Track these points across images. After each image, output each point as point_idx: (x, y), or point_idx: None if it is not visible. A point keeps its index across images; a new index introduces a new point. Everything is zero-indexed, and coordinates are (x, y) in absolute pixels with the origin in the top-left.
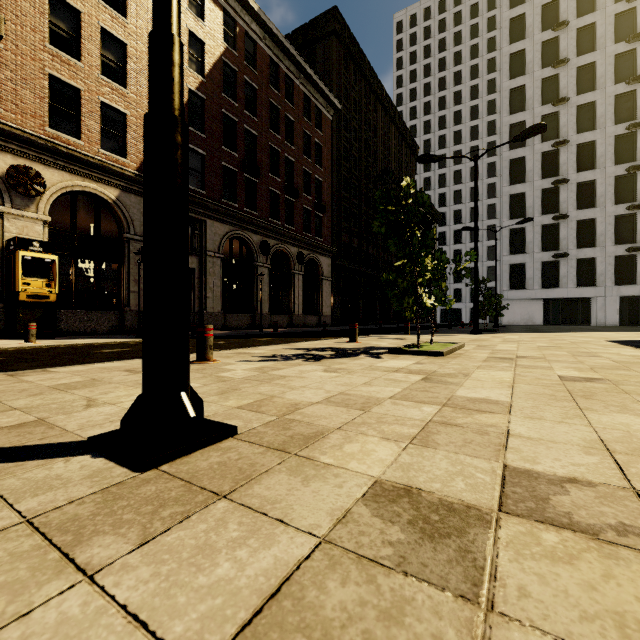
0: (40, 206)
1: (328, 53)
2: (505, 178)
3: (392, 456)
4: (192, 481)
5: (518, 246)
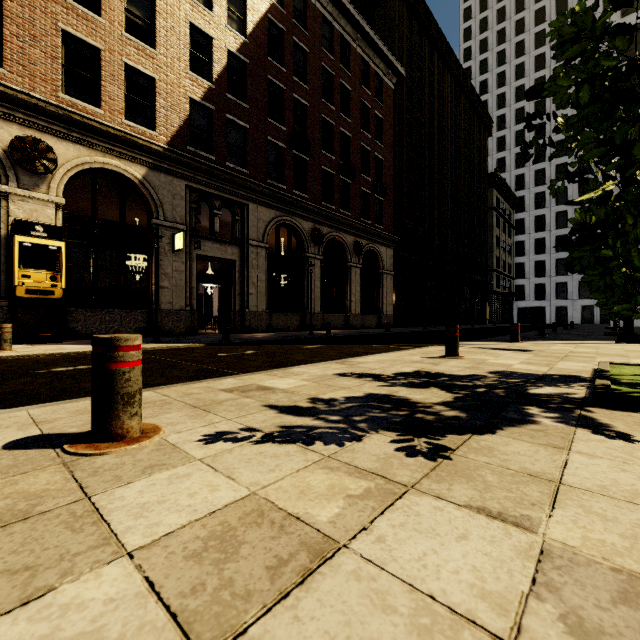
0: (52, 186)
1: (389, 14)
2: None
3: None
4: None
5: None
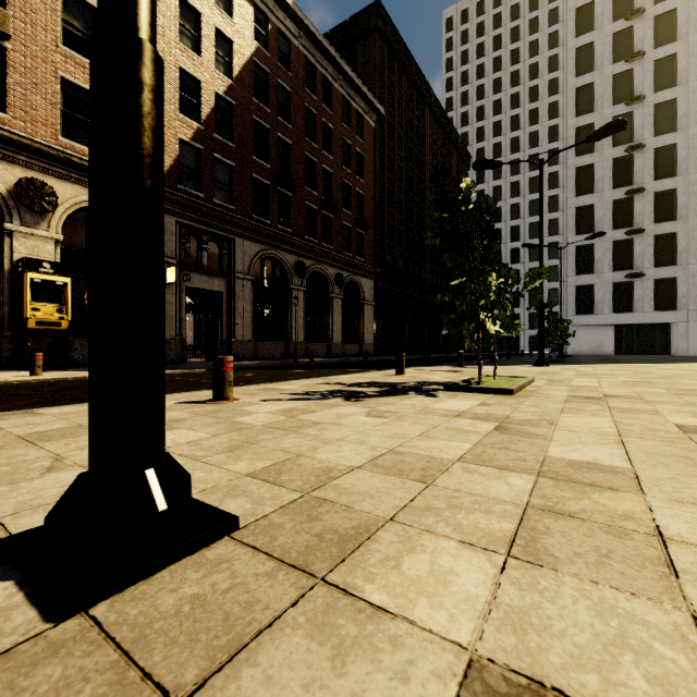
0: (52, 223)
1: (370, 53)
2: (570, 188)
3: (486, 588)
4: (134, 651)
5: (585, 265)
